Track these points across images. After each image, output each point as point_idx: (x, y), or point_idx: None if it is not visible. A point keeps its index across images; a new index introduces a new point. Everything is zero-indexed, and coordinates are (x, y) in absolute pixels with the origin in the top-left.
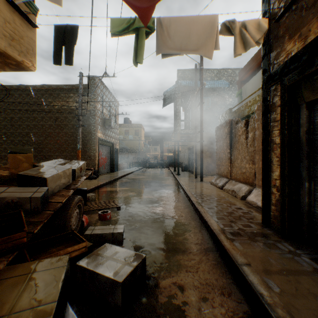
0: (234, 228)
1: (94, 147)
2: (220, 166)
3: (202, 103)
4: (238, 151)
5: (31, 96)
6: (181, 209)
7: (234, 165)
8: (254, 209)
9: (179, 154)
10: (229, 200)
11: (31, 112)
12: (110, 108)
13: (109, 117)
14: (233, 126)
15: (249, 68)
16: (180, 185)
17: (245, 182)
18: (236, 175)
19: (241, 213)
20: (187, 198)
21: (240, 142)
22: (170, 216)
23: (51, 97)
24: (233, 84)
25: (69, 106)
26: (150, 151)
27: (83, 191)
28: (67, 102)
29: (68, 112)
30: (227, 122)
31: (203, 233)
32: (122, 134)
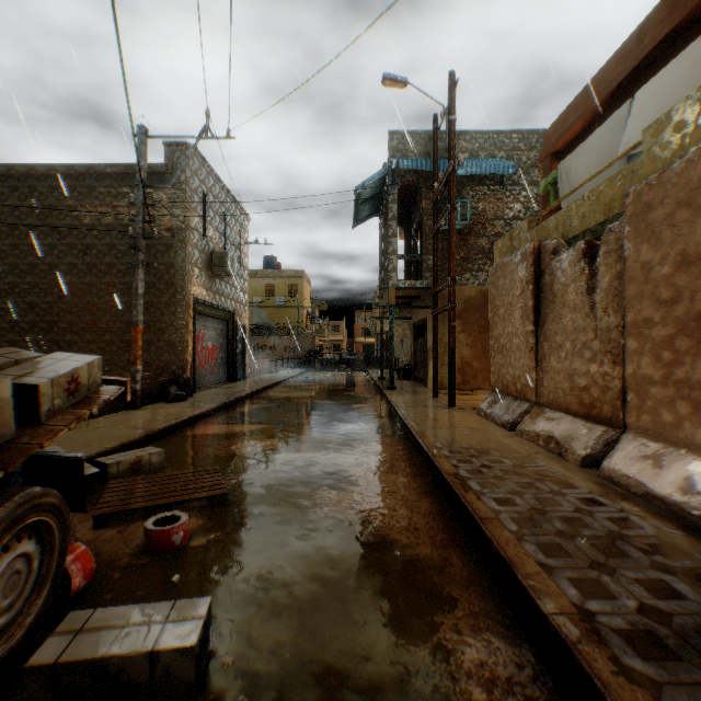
0: (621, 603)
1: (182, 321)
2: (503, 368)
3: (453, 209)
4: (562, 329)
5: (23, 191)
6: (411, 501)
7: (549, 365)
8: (639, 506)
9: (392, 338)
10: (548, 468)
11: (22, 231)
12: (226, 227)
13: (222, 249)
14: (543, 261)
15: (574, 117)
16: (399, 418)
17: (587, 415)
18: (554, 393)
19: (607, 523)
20: (421, 456)
21: (566, 304)
22: (378, 531)
23: (75, 194)
24: (525, 169)
25: (120, 217)
26: (325, 332)
27: (72, 462)
28: (114, 207)
29: (116, 233)
30: (527, 252)
31: (505, 616)
32: (261, 293)
